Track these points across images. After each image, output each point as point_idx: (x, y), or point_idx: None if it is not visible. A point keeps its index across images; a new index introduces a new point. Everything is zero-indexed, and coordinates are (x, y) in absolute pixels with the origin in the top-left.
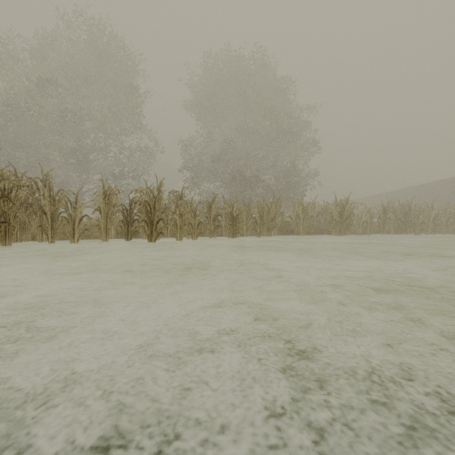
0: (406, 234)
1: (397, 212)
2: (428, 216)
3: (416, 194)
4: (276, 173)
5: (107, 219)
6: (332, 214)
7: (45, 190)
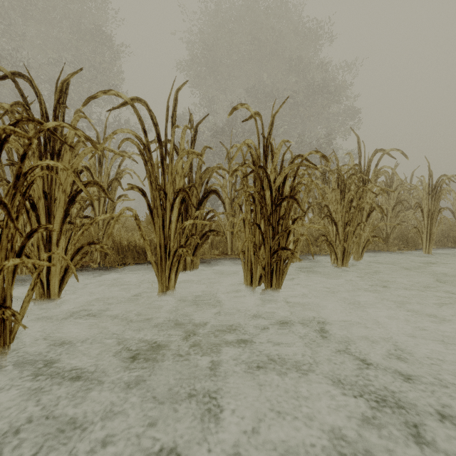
0: None
1: None
2: None
3: None
4: None
5: None
6: None
7: None
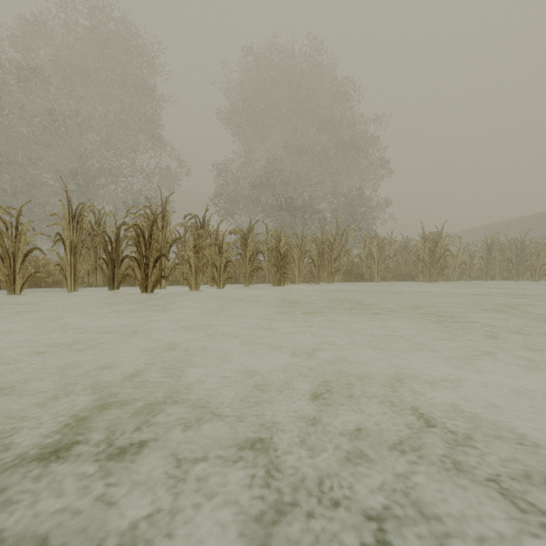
0: (518, 280)
1: (505, 251)
2: None
3: (511, 230)
4: (334, 203)
5: (76, 255)
6: (418, 252)
7: None
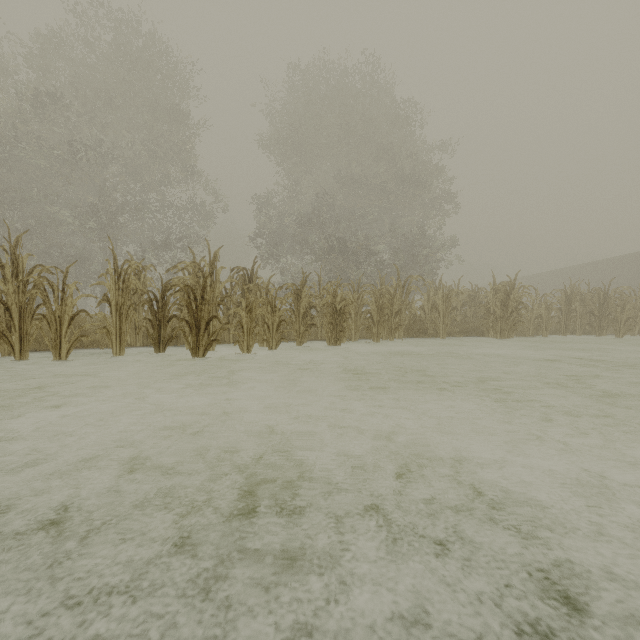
0: (601, 335)
1: (586, 302)
2: (635, 307)
3: (597, 273)
4: (393, 243)
5: (122, 316)
6: (488, 304)
7: (6, 266)
